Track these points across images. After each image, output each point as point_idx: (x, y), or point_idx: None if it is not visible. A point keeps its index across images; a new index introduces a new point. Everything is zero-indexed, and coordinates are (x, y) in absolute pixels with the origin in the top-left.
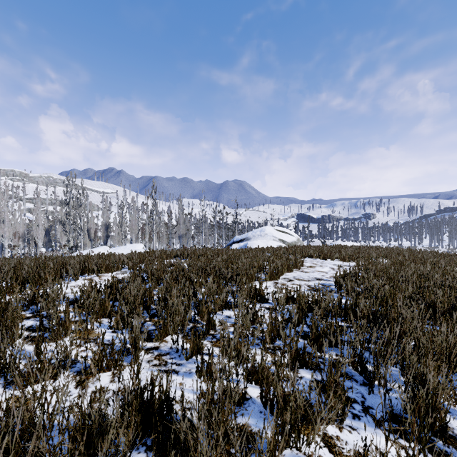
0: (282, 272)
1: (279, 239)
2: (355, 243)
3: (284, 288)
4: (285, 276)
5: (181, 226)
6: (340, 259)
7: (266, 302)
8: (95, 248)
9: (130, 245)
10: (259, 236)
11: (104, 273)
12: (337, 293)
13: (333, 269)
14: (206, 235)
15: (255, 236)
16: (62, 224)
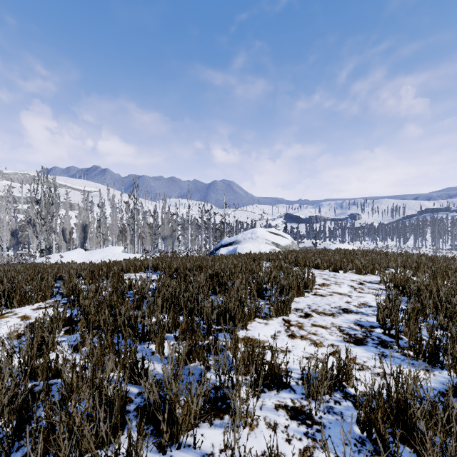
0: (291, 298)
1: (272, 242)
2: (351, 246)
3: (304, 336)
4: (296, 305)
5: (165, 226)
6: (353, 270)
7: (284, 387)
8: (68, 252)
9: (108, 248)
10: (250, 239)
11: (17, 307)
12: (396, 350)
13: (354, 288)
14: (193, 236)
15: (246, 239)
16: (32, 225)
